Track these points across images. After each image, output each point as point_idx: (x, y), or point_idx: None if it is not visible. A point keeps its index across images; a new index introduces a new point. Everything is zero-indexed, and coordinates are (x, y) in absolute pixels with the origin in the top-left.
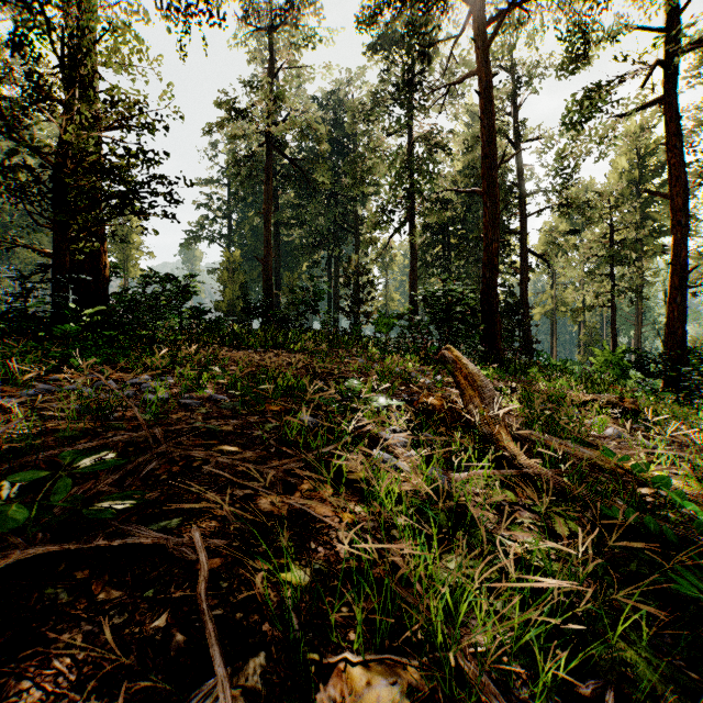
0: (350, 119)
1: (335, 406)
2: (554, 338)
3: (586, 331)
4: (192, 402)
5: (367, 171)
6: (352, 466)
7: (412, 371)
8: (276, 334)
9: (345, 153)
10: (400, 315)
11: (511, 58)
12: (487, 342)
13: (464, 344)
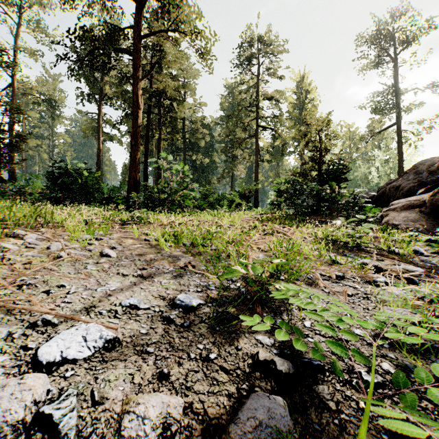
0: None
1: None
2: None
3: None
4: None
5: None
6: None
7: None
8: None
9: None
10: None
11: None
12: None
13: None
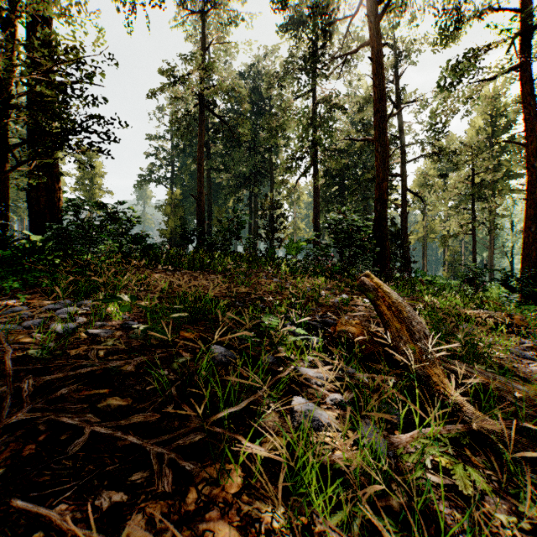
0: (267, 86)
1: (249, 343)
2: (425, 259)
3: (450, 253)
4: (101, 332)
5: (280, 127)
6: (268, 422)
7: (320, 289)
8: (203, 257)
9: (262, 113)
10: (308, 241)
11: (394, 37)
12: (378, 262)
13: (362, 265)
